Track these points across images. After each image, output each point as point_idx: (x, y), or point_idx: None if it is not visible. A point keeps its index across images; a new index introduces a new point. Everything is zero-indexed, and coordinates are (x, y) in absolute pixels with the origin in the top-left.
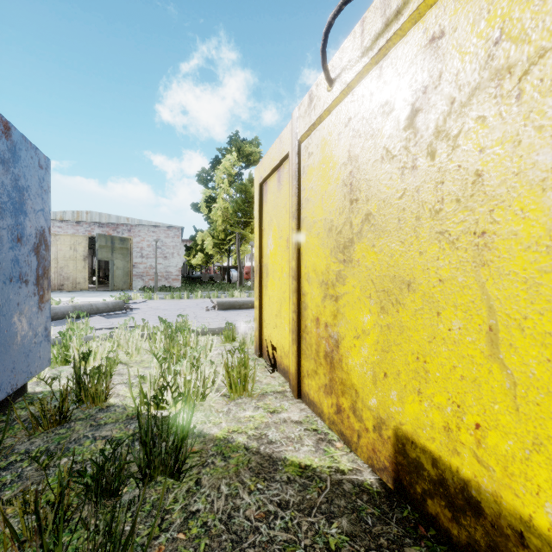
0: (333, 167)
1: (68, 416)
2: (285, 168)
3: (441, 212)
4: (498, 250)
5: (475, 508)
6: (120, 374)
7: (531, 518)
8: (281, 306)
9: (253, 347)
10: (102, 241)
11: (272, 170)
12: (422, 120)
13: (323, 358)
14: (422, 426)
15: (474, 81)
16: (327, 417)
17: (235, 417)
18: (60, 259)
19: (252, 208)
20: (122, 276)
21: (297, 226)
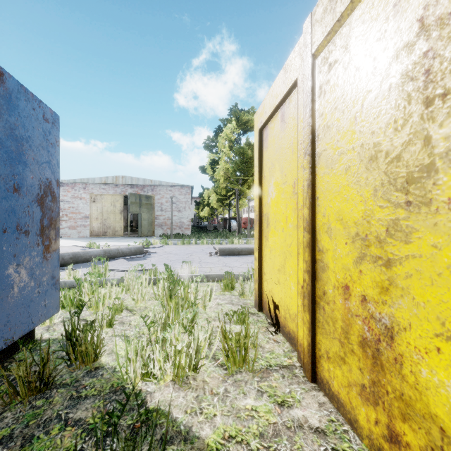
0: (379, 63)
1: (50, 382)
2: (291, 102)
3: None
4: None
5: None
6: (121, 323)
7: None
8: (285, 261)
9: (251, 298)
10: (132, 199)
11: (275, 109)
12: None
13: (356, 344)
14: None
15: None
16: (366, 435)
17: (233, 406)
18: (104, 212)
19: (249, 167)
20: (147, 225)
21: (311, 164)
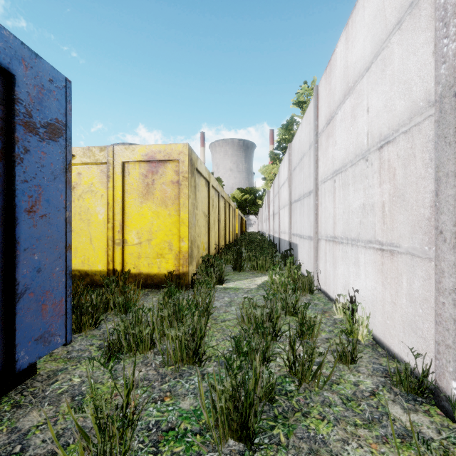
0: None
1: None
2: None
3: (81, 214)
4: (92, 223)
5: (88, 275)
6: None
7: (97, 269)
8: None
9: None
10: None
11: None
12: (76, 190)
13: None
14: (76, 265)
15: (88, 189)
16: None
17: None
18: None
19: None
20: None
21: None
